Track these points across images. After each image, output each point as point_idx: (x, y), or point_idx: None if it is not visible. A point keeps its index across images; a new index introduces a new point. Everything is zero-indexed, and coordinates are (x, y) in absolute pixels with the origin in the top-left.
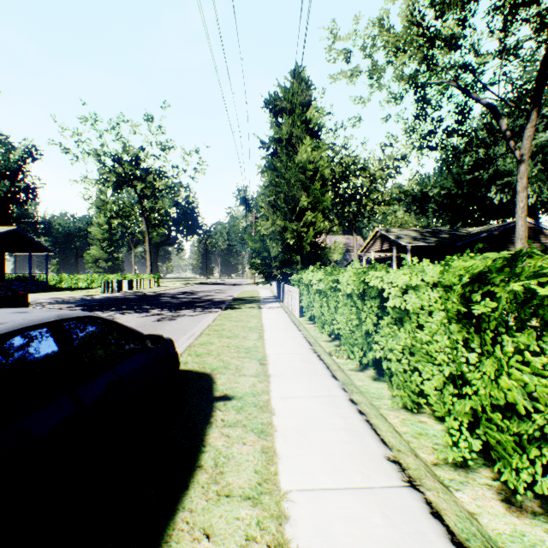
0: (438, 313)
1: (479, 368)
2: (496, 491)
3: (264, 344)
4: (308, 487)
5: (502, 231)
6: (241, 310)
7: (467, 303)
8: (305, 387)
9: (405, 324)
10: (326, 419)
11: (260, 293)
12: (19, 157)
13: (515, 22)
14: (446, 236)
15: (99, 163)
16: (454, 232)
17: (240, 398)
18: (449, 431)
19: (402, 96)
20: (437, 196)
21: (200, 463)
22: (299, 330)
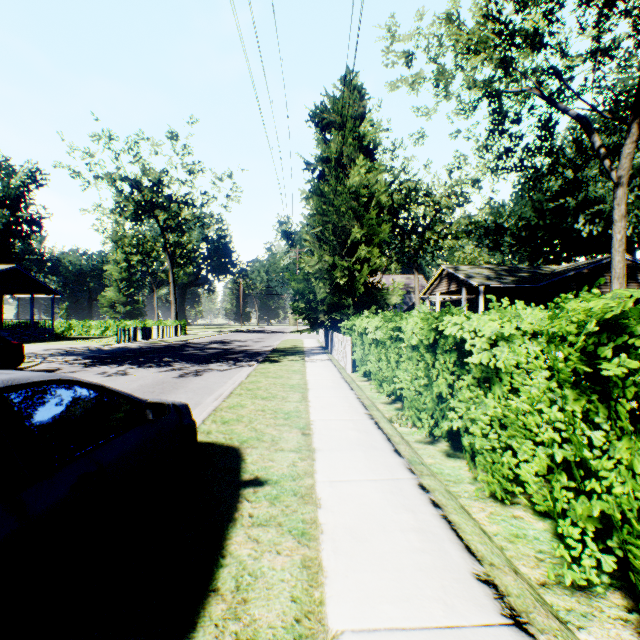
0: (540, 373)
1: (609, 453)
2: (636, 631)
3: (308, 407)
4: (368, 626)
5: (592, 269)
6: (280, 363)
7: (588, 361)
8: (360, 467)
9: (493, 387)
10: (389, 514)
11: (305, 342)
12: (21, 182)
13: (611, 16)
14: (526, 275)
15: (115, 189)
16: (535, 270)
17: (275, 483)
18: (556, 532)
19: (475, 106)
20: (513, 228)
21: (216, 585)
22: (351, 388)
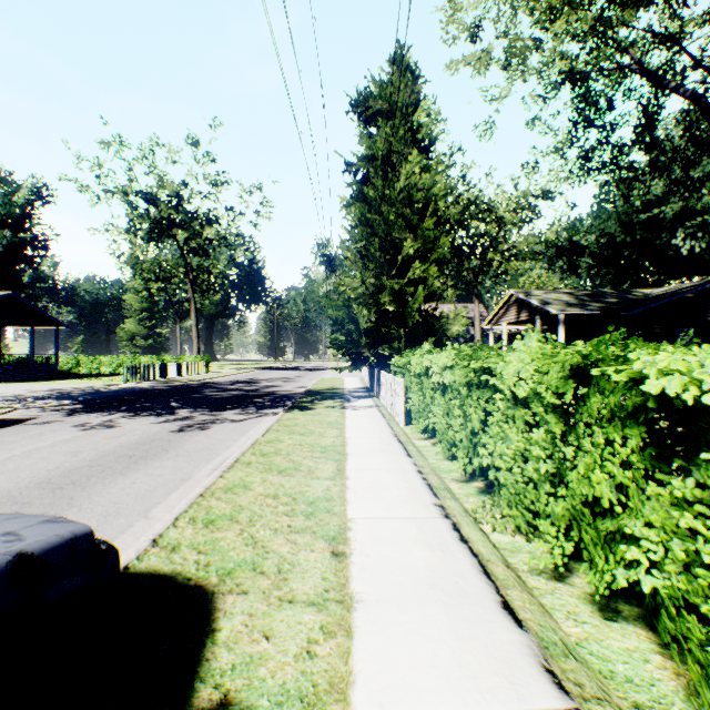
0: None
1: None
2: None
3: (344, 491)
4: None
5: (699, 293)
6: (313, 412)
7: None
8: (444, 662)
9: None
10: None
11: (345, 382)
12: (24, 199)
13: None
14: (614, 301)
15: (128, 205)
16: (624, 295)
17: None
18: None
19: (561, 84)
20: (593, 246)
21: None
22: (407, 454)
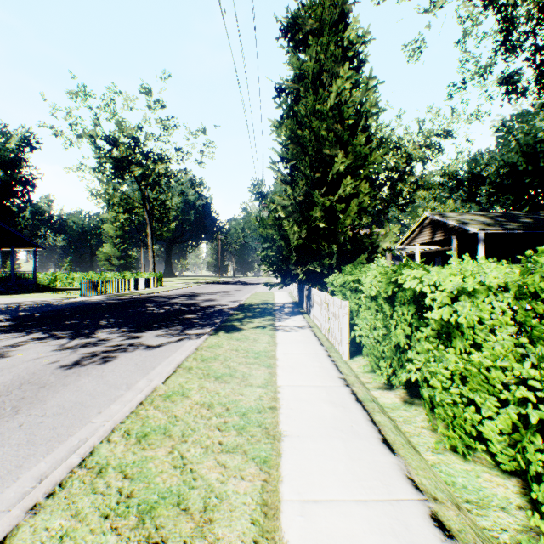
0: None
1: None
2: None
3: None
4: None
5: None
6: (240, 334)
7: None
8: None
9: None
10: None
11: (275, 296)
12: (16, 145)
13: None
14: (529, 221)
15: (96, 147)
16: (535, 216)
17: None
18: None
19: None
20: (493, 176)
21: None
22: (382, 439)
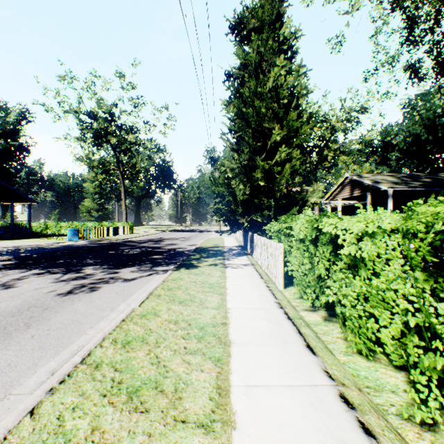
0: None
1: None
2: None
3: None
4: None
5: None
6: (197, 270)
7: None
8: None
9: None
10: None
11: (225, 241)
12: (14, 119)
13: None
14: (429, 180)
15: (79, 121)
16: (434, 176)
17: None
18: None
19: None
20: (401, 144)
21: None
22: (306, 345)
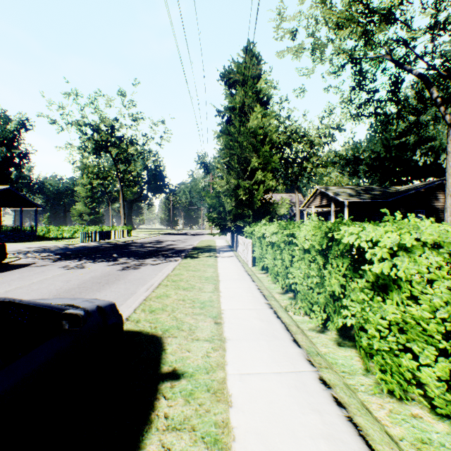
0: (442, 282)
1: None
2: None
3: (219, 297)
4: None
5: (427, 189)
6: (198, 259)
7: None
8: (265, 358)
9: (390, 293)
10: (297, 415)
11: (216, 242)
12: (14, 127)
13: None
14: (378, 193)
15: (81, 132)
16: (384, 190)
17: (190, 376)
18: None
19: (343, 67)
20: (367, 159)
21: None
22: (252, 280)
